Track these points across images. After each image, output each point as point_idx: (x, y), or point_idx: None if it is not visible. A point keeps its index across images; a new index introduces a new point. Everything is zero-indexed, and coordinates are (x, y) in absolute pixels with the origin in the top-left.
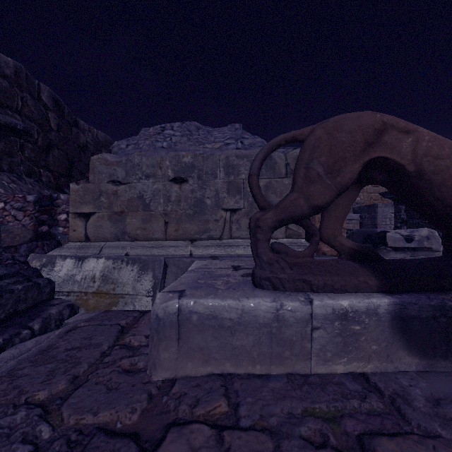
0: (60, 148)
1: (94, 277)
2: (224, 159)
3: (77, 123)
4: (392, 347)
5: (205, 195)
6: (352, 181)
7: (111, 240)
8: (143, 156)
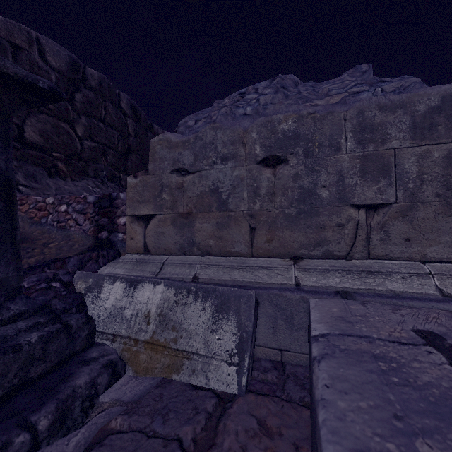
0: (137, 153)
1: (149, 316)
2: (354, 116)
3: (152, 128)
4: None
5: (317, 182)
6: None
7: (175, 253)
8: (217, 129)
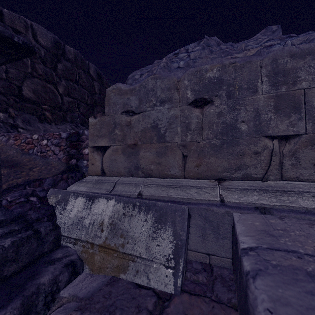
0: (101, 105)
1: (102, 224)
2: (268, 64)
3: None
4: None
5: (238, 118)
6: None
7: (124, 175)
8: (157, 79)
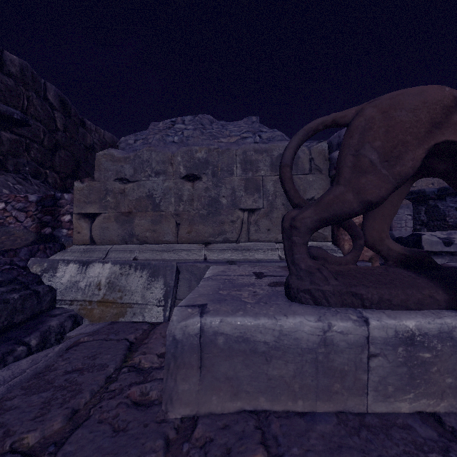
0: (66, 149)
1: (100, 284)
2: (241, 154)
3: (84, 124)
4: None
5: (220, 193)
6: (414, 170)
7: (118, 243)
8: (152, 151)
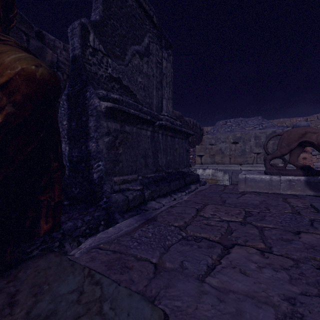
0: None
1: (209, 175)
2: (254, 134)
3: None
4: (304, 189)
5: (245, 148)
6: (295, 147)
7: (209, 164)
8: (221, 135)
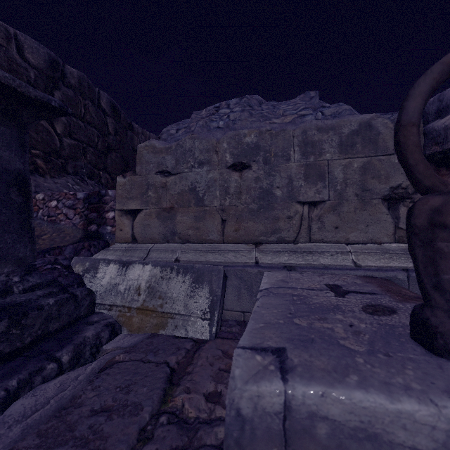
0: (117, 151)
1: (139, 289)
2: (299, 134)
3: (132, 127)
4: None
5: (273, 184)
6: None
7: (159, 241)
8: (195, 139)
